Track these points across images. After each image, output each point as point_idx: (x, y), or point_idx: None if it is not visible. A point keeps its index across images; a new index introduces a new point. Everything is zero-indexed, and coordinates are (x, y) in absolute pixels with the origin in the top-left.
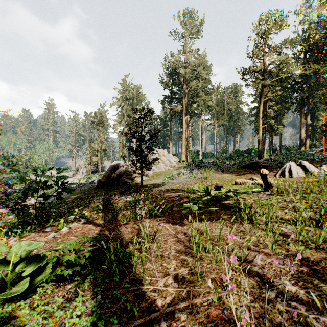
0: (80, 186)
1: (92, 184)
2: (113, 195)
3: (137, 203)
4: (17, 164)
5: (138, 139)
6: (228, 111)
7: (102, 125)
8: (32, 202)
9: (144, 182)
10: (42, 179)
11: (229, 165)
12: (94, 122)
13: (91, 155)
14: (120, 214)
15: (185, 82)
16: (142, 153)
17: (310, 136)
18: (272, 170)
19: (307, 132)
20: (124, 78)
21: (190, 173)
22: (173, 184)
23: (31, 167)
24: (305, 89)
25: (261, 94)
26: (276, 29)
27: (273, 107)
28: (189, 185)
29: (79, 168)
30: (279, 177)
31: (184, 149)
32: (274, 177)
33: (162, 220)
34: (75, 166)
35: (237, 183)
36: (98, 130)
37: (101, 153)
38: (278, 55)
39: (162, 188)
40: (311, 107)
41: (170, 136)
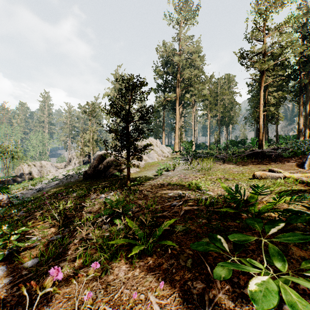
0: (67, 177)
1: (79, 175)
2: (92, 191)
3: (117, 208)
4: (1, 154)
5: (123, 118)
6: (221, 102)
7: (94, 116)
8: (1, 197)
9: (134, 173)
10: (31, 169)
11: (228, 155)
12: (86, 112)
13: (82, 145)
14: (77, 238)
15: (178, 70)
16: (128, 137)
17: (308, 125)
18: (286, 160)
19: (307, 121)
20: (117, 69)
21: (187, 164)
22: (168, 176)
23: (18, 157)
24: (305, 75)
25: (262, 78)
26: (279, 7)
27: (271, 94)
28: (191, 179)
29: (72, 159)
30: (309, 169)
31: (177, 140)
32: (299, 168)
33: (155, 272)
34: (68, 157)
35: (256, 177)
36: (90, 120)
37: (93, 143)
38: (280, 36)
39: (155, 182)
40: (309, 96)
41: (163, 126)
